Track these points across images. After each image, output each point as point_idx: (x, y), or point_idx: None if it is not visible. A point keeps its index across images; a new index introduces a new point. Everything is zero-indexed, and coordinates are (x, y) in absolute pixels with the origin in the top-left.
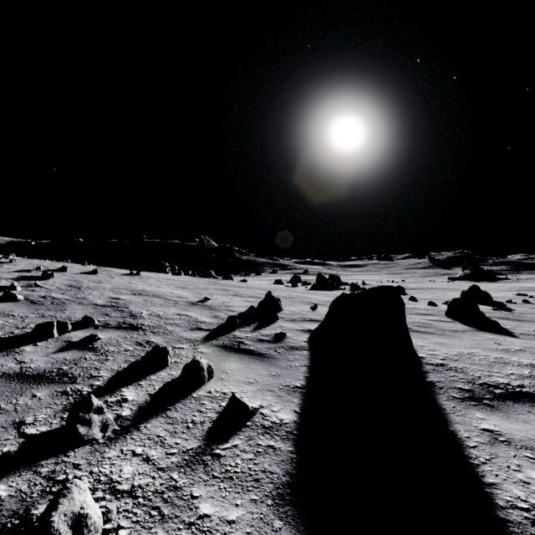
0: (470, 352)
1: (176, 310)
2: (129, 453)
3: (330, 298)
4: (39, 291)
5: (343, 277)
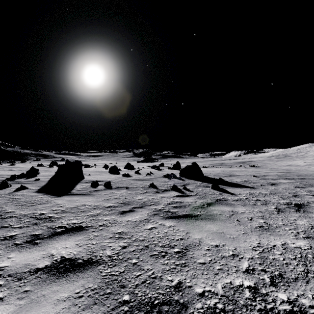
0: (99, 177)
1: None
2: None
3: None
4: None
5: (86, 162)
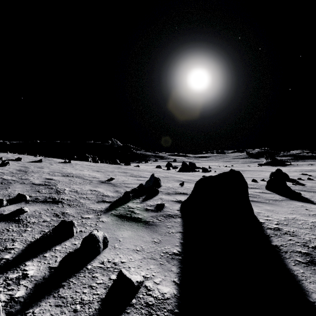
0: (293, 217)
1: (90, 187)
2: None
3: (191, 177)
4: None
5: (197, 164)
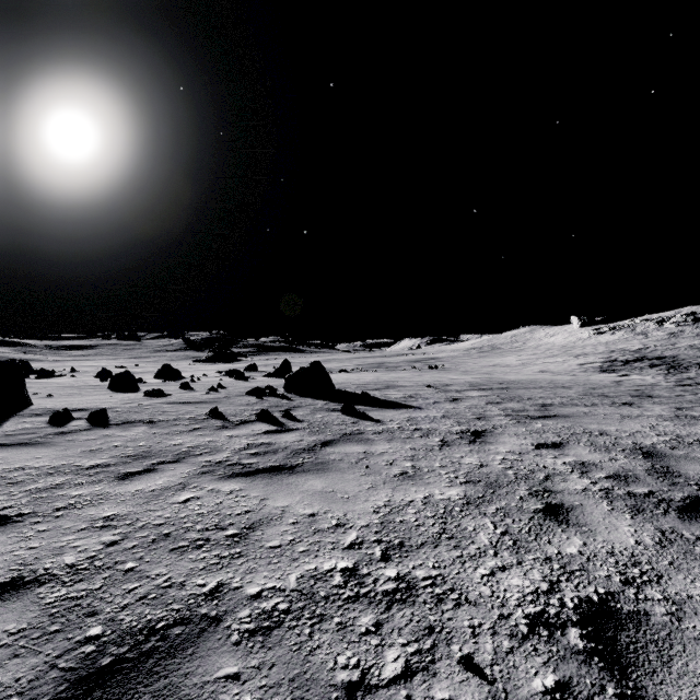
0: (79, 402)
1: None
2: None
3: None
4: None
5: (46, 364)
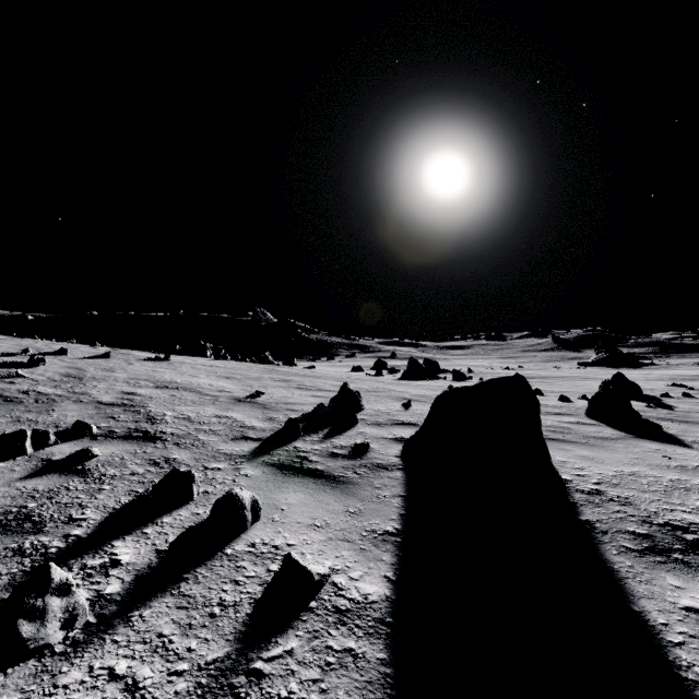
0: (632, 471)
1: (215, 410)
2: (104, 674)
3: (428, 390)
4: (21, 383)
5: (441, 363)
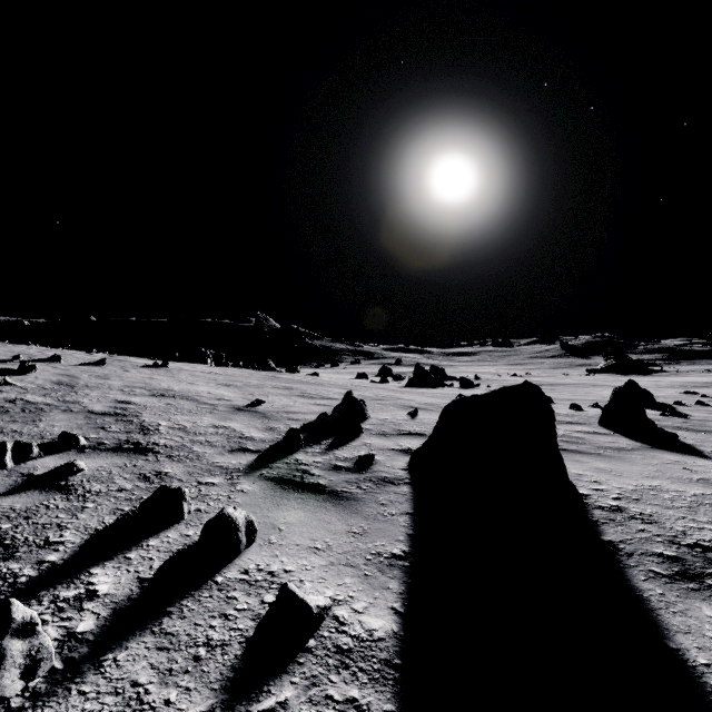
0: (653, 485)
1: (212, 420)
2: None
3: (434, 398)
4: (8, 391)
5: (448, 370)
